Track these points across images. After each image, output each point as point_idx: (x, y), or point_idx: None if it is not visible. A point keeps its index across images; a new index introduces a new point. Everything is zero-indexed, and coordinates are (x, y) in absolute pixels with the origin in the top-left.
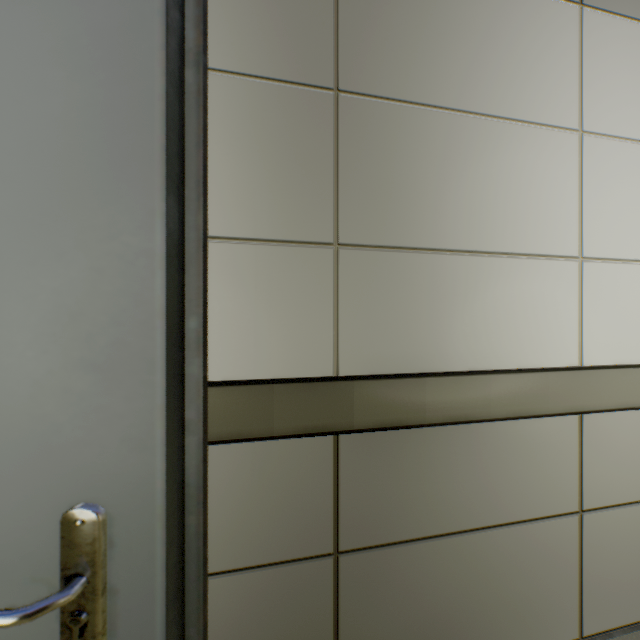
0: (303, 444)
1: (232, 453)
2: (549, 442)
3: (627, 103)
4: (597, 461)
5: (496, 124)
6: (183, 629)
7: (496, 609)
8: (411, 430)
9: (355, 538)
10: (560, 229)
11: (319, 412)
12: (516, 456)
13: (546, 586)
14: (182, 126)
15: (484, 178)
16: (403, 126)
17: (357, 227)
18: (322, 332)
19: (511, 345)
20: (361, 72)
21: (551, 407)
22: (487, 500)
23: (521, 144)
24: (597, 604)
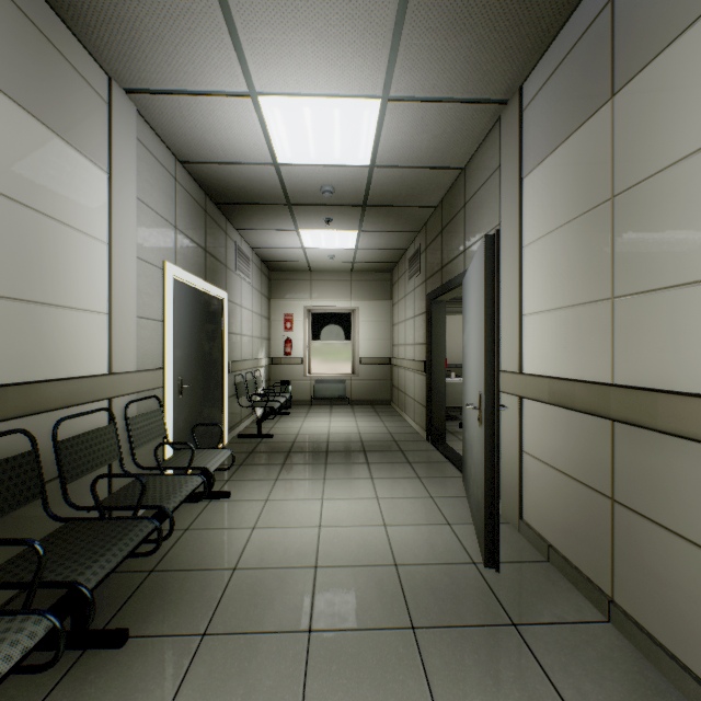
0: (596, 422)
1: (569, 416)
2: None
3: None
4: None
5: None
6: (494, 434)
7: None
8: (662, 436)
9: (623, 497)
10: None
11: (593, 402)
12: None
13: None
14: (493, 294)
15: None
16: (655, 193)
17: (624, 283)
18: (605, 355)
19: None
20: (626, 174)
21: None
22: None
23: None
24: None
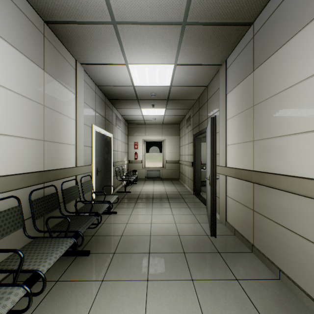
0: (249, 183)
1: (241, 182)
2: (312, 210)
3: None
4: None
5: (289, 90)
6: (214, 188)
7: (289, 259)
8: (266, 187)
9: (256, 209)
10: None
11: (247, 176)
12: (296, 209)
13: (310, 270)
14: (214, 138)
15: (285, 110)
16: (264, 106)
17: (256, 136)
18: (251, 160)
19: (295, 167)
20: (257, 99)
21: (302, 192)
22: (286, 219)
23: (299, 91)
24: None
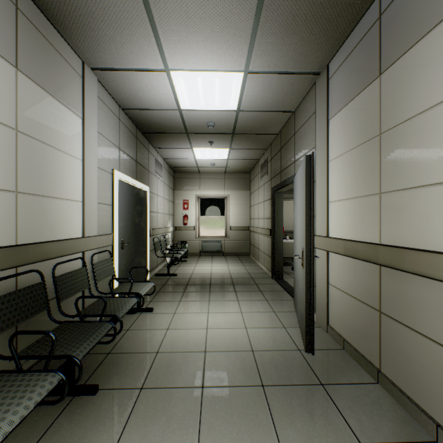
0: (370, 266)
1: (355, 262)
2: None
3: None
4: None
5: None
6: (311, 273)
7: None
8: (407, 274)
9: (385, 310)
10: None
11: (368, 254)
12: None
13: None
14: (310, 190)
15: None
16: (403, 133)
17: (386, 185)
18: (376, 227)
19: None
20: (387, 121)
21: None
22: None
23: None
24: None
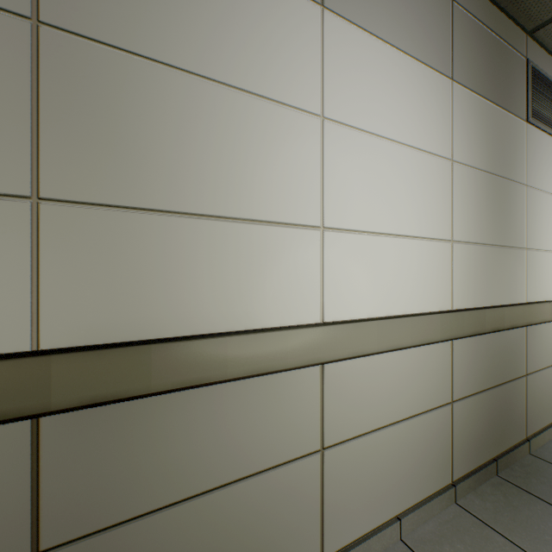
0: None
1: None
2: (293, 392)
3: (362, 100)
4: (337, 403)
5: (240, 96)
6: None
7: None
8: (141, 400)
9: (64, 530)
10: (304, 201)
11: None
12: (261, 410)
13: (291, 523)
14: None
15: (228, 146)
16: (131, 79)
17: (68, 181)
18: (14, 300)
19: (256, 306)
20: (73, 8)
21: (290, 362)
22: (231, 456)
23: (266, 119)
24: (337, 526)
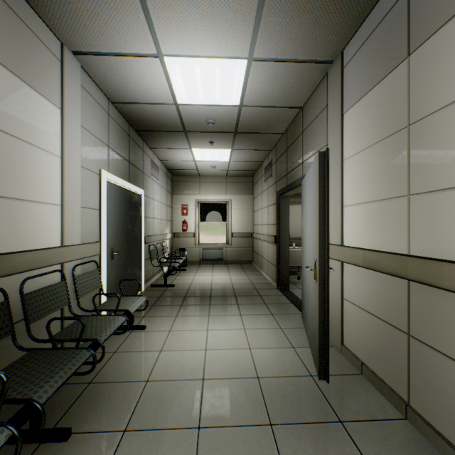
0: (396, 280)
1: (376, 275)
2: None
3: None
4: None
5: None
6: (325, 288)
7: None
8: (445, 292)
9: (416, 333)
10: None
11: (394, 267)
12: None
13: None
14: (325, 192)
15: None
16: (440, 122)
17: (417, 185)
18: (403, 234)
19: None
20: (418, 109)
21: None
22: None
23: None
24: None
